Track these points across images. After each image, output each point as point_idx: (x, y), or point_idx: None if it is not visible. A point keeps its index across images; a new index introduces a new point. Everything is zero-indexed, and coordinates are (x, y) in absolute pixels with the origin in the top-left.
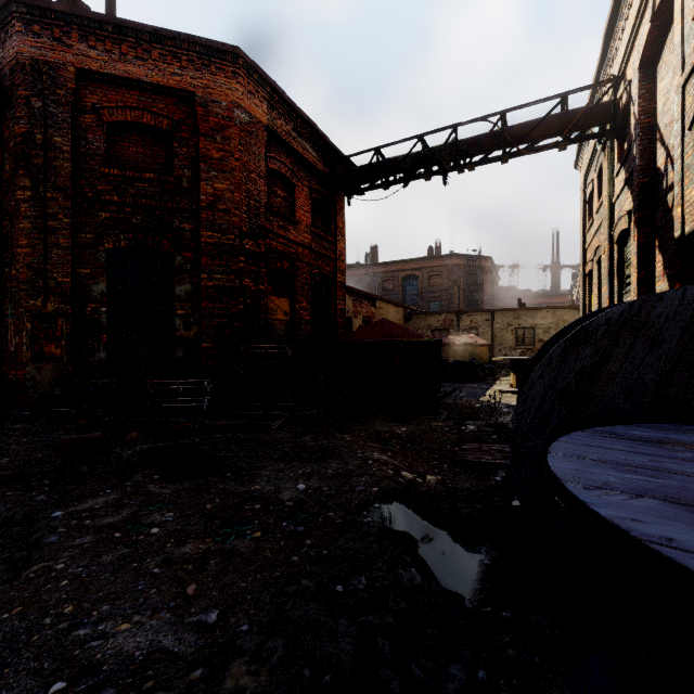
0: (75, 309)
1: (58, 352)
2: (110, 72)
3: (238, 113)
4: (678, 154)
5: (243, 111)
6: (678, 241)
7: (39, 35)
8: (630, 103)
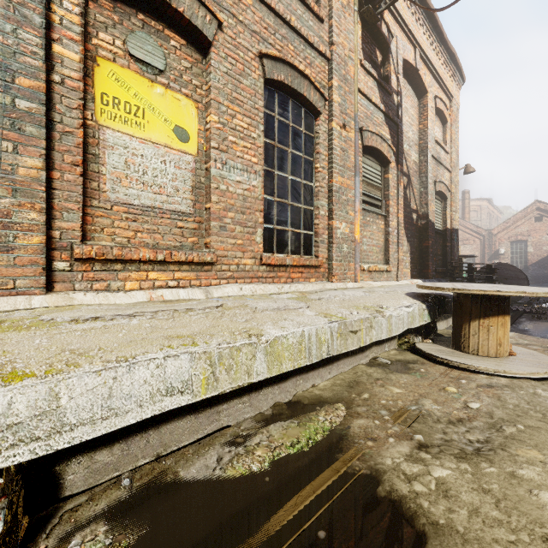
0: None
1: None
2: None
3: None
4: (430, 182)
5: None
6: (431, 222)
7: None
8: (390, 53)
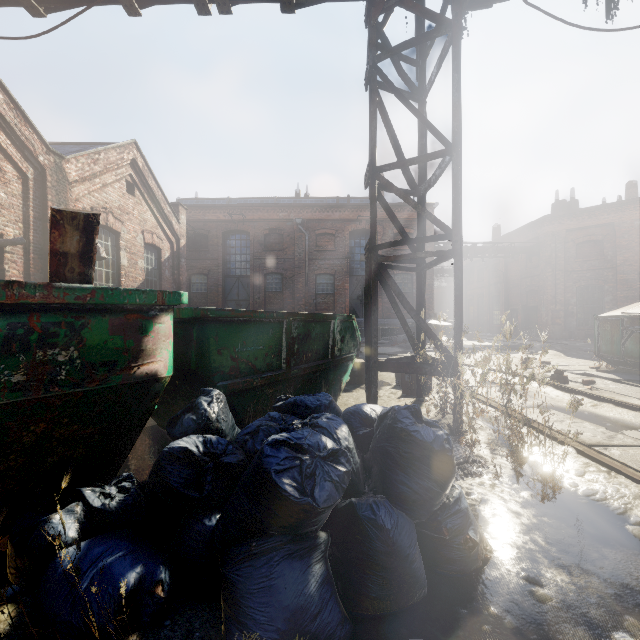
0: (564, 308)
1: (559, 322)
2: (577, 227)
3: (636, 223)
4: None
5: (639, 220)
6: None
7: (553, 224)
8: None
